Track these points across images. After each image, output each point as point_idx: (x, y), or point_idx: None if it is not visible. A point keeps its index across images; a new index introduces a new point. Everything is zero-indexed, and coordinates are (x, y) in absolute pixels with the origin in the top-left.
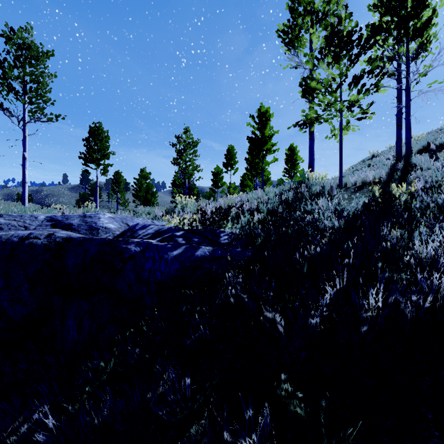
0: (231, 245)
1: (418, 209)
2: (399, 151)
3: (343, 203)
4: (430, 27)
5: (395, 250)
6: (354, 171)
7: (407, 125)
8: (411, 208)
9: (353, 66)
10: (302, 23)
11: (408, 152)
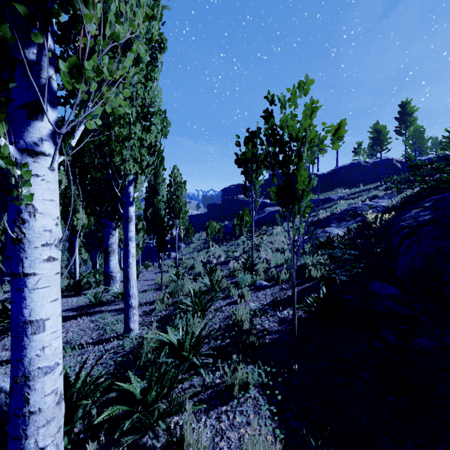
0: None
1: None
2: None
3: None
4: None
5: None
6: None
7: None
8: None
9: None
10: None
11: None
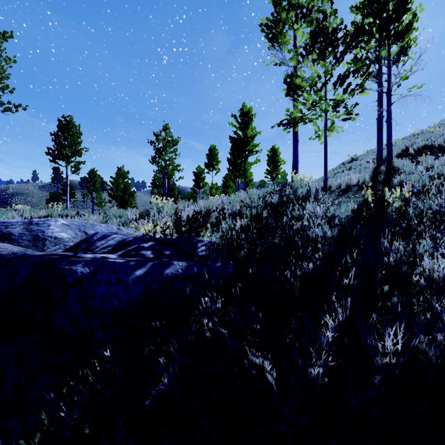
0: (209, 257)
1: (411, 215)
2: (380, 154)
3: (333, 208)
4: (411, 31)
5: (399, 266)
6: (335, 173)
7: (388, 128)
8: (405, 215)
9: (338, 65)
10: (286, 18)
11: (390, 155)
